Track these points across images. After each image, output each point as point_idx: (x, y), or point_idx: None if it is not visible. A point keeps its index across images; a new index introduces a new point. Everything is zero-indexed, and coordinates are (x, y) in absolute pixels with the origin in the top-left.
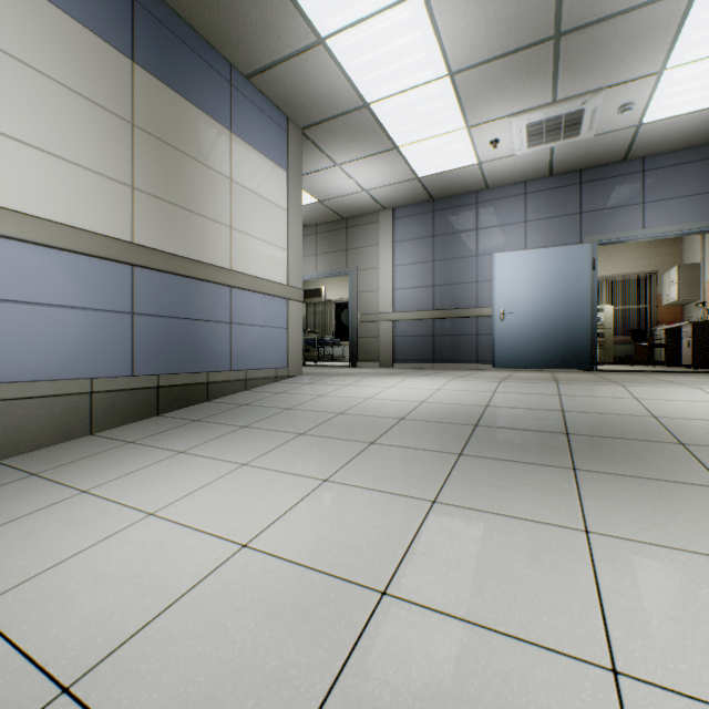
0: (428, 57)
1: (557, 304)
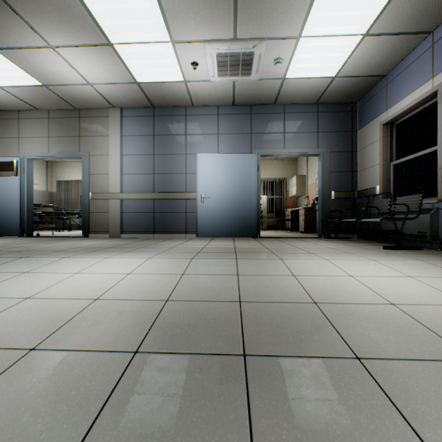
0: None
1: (238, 192)
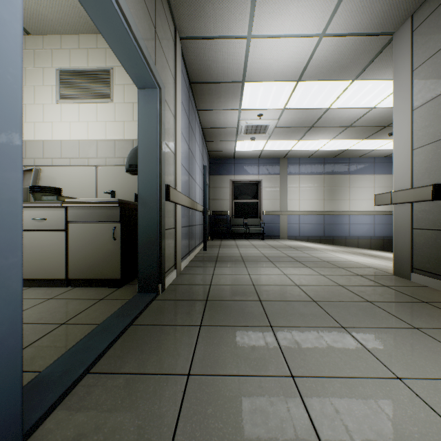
0: (347, 104)
1: None
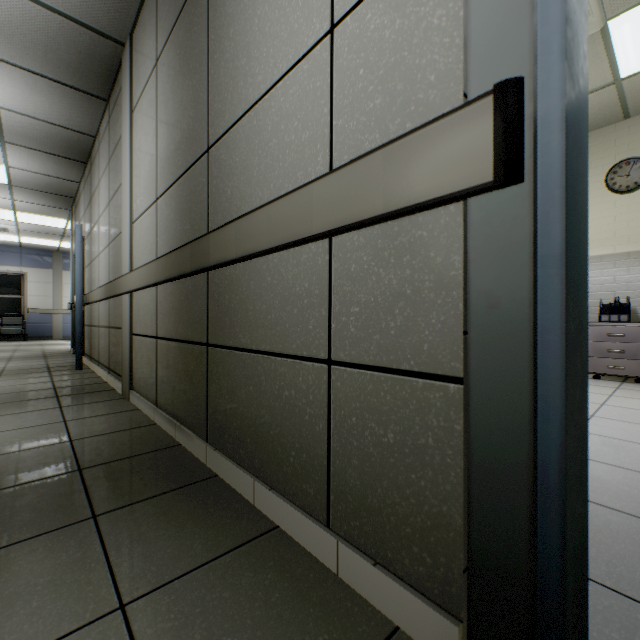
0: None
1: None
